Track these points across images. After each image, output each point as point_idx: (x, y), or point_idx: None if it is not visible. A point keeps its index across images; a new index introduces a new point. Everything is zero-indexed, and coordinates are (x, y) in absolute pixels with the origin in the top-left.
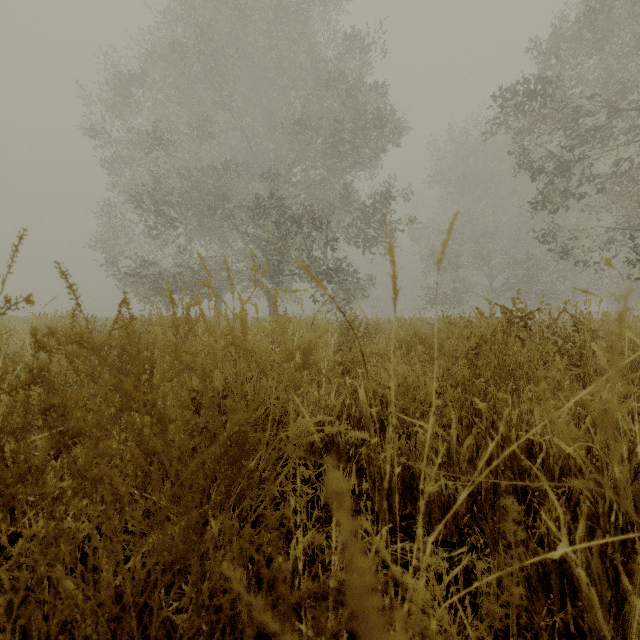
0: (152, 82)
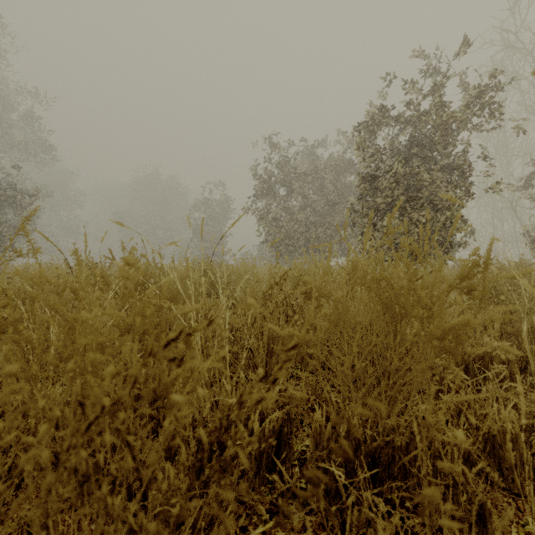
0: None
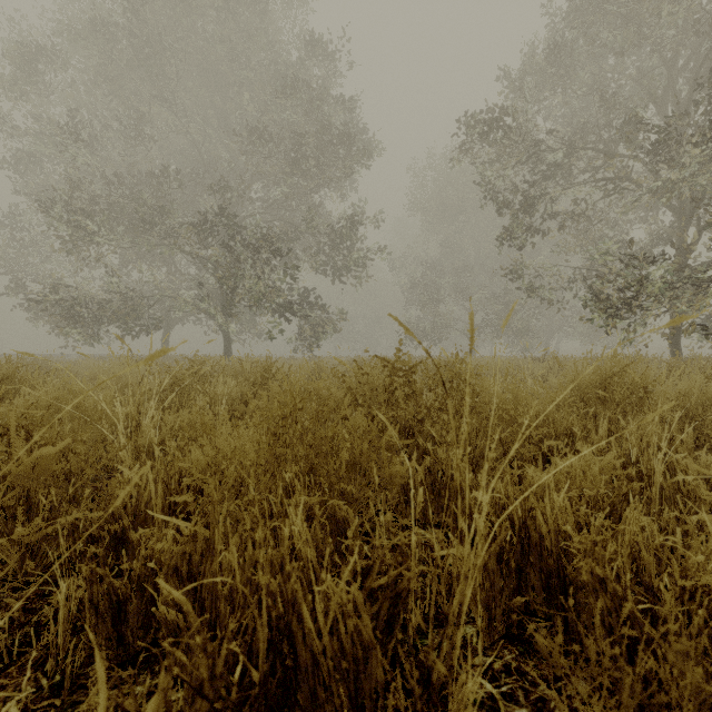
0: (68, 63)
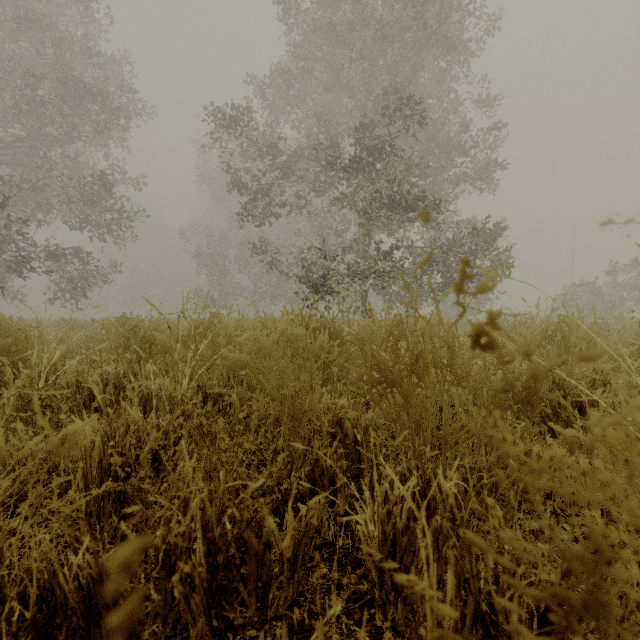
0: None
